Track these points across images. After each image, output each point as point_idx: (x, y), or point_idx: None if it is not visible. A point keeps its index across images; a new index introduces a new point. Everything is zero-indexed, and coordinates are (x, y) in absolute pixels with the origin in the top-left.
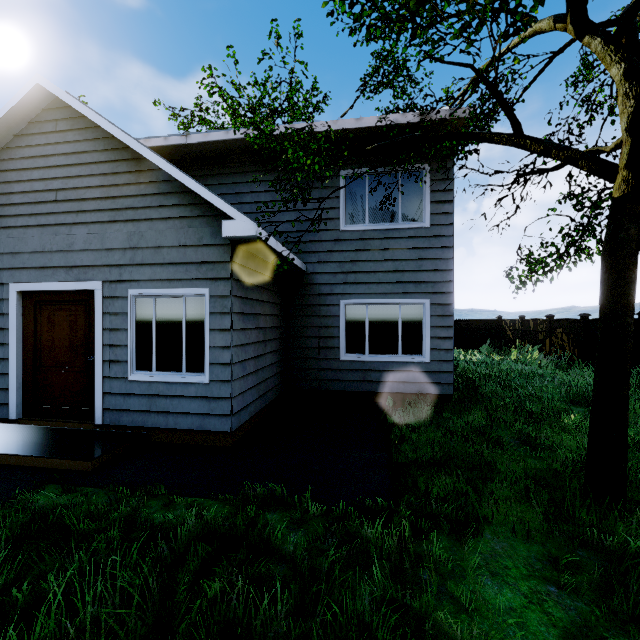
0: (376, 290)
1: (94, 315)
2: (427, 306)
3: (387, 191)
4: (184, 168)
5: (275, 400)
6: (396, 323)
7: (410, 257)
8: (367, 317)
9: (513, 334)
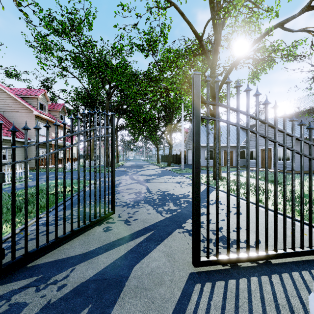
0: None
1: (271, 152)
2: None
3: None
4: None
5: None
6: None
7: None
8: None
9: None
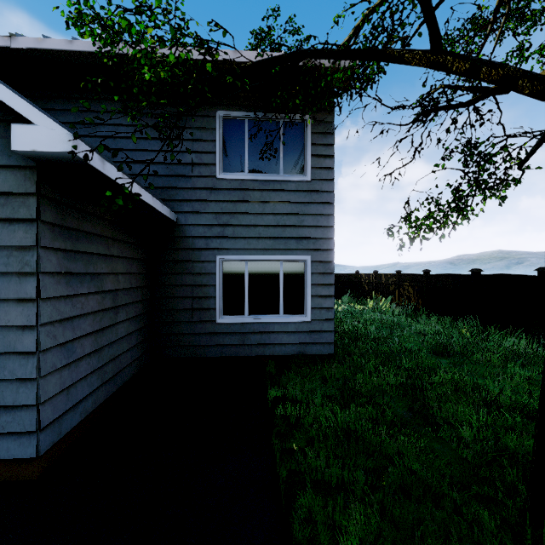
0: (256, 245)
1: None
2: (309, 263)
3: (268, 139)
4: (14, 84)
5: (135, 377)
6: (277, 281)
7: (292, 211)
8: (246, 275)
9: (368, 286)
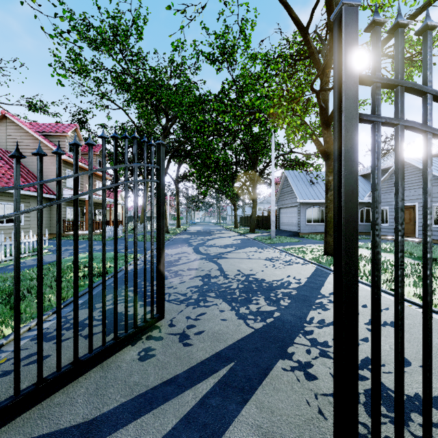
0: None
1: (415, 211)
2: None
3: None
4: None
5: None
6: None
7: None
8: None
9: None
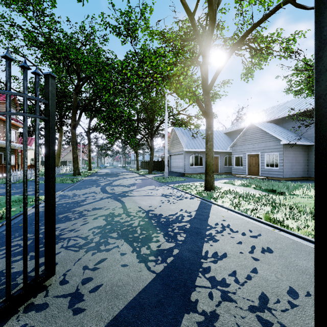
0: None
1: (259, 158)
2: None
3: None
4: (278, 122)
5: (301, 178)
6: None
7: None
8: None
9: None
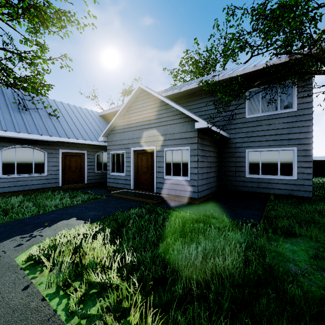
0: (265, 144)
1: (153, 157)
2: (295, 151)
3: (271, 96)
4: (178, 101)
5: (215, 192)
6: (276, 160)
7: (284, 127)
8: (260, 157)
9: None
